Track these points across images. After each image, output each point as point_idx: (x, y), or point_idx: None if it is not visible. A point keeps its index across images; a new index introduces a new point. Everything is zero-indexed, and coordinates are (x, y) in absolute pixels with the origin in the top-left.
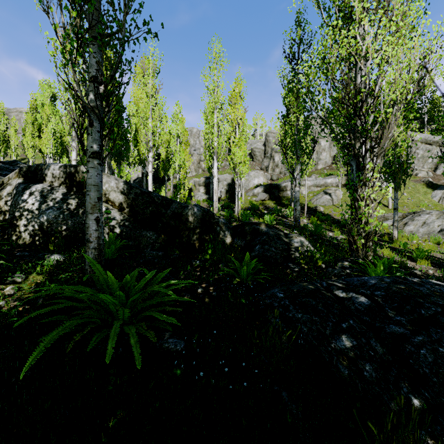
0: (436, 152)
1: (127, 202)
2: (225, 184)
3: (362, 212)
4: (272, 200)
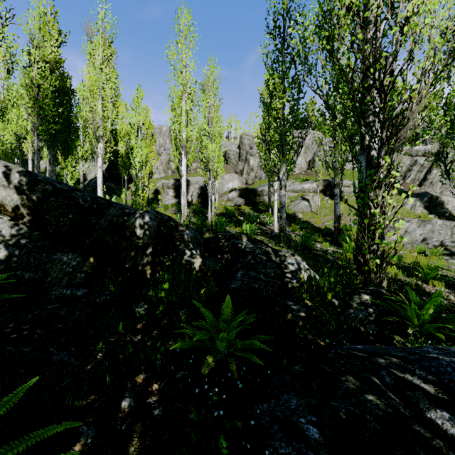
0: (405, 161)
1: (29, 206)
2: (197, 188)
3: (374, 223)
4: (249, 206)
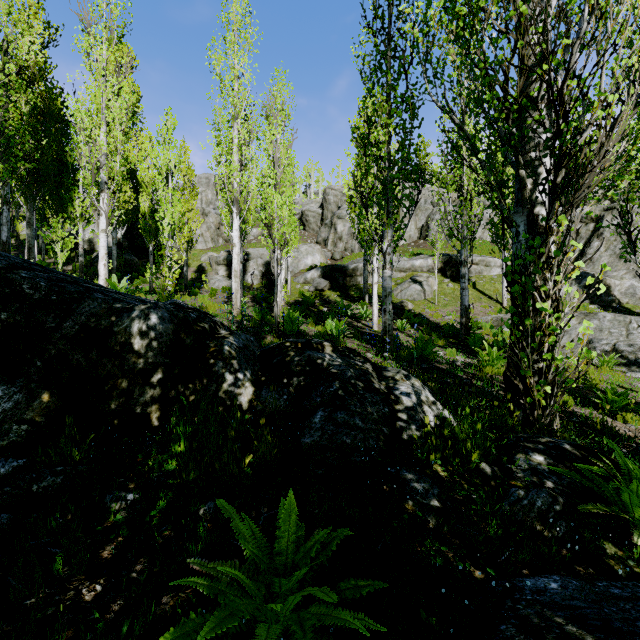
0: None
1: None
2: (261, 264)
3: (541, 325)
4: (335, 291)
